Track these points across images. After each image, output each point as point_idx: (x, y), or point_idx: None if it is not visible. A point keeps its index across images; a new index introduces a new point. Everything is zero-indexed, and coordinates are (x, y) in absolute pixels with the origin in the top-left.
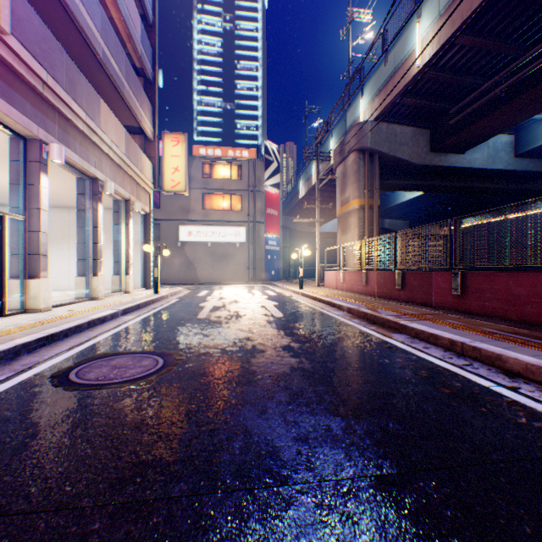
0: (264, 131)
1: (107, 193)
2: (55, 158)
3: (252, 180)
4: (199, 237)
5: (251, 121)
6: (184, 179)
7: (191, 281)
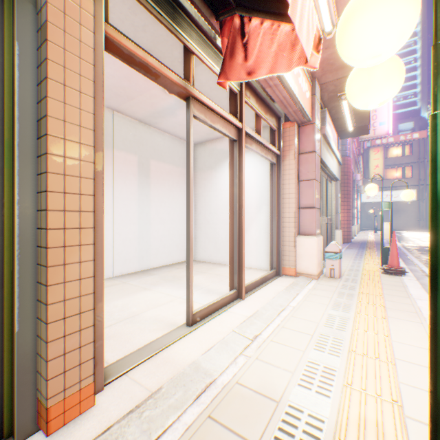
0: (423, 95)
1: (359, 190)
2: (359, 185)
3: (421, 154)
4: (374, 199)
5: (408, 91)
6: (381, 171)
7: (368, 228)
